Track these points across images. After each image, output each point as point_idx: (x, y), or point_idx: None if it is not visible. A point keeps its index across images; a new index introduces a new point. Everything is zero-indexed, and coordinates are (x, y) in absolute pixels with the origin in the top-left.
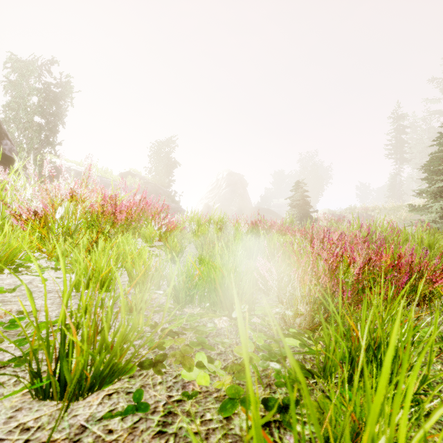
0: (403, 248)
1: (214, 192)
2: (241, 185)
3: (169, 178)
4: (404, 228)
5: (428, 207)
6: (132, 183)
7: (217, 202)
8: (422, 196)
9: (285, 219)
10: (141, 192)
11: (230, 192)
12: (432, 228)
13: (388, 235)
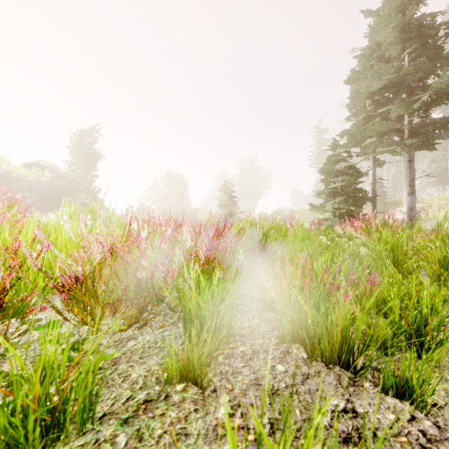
0: (242, 239)
1: (151, 192)
2: (180, 186)
3: (93, 174)
4: (284, 222)
5: (325, 206)
6: (39, 175)
7: (154, 203)
8: (320, 197)
9: (201, 217)
10: (52, 187)
11: (169, 193)
12: (322, 225)
13: (269, 230)
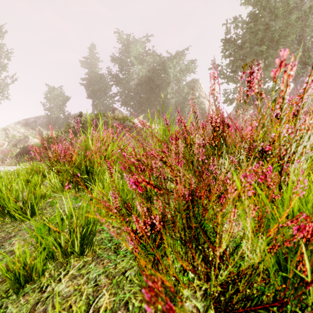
0: None
1: None
2: None
3: None
4: None
5: None
6: None
7: None
8: None
9: None
10: None
11: None
12: None
13: None
